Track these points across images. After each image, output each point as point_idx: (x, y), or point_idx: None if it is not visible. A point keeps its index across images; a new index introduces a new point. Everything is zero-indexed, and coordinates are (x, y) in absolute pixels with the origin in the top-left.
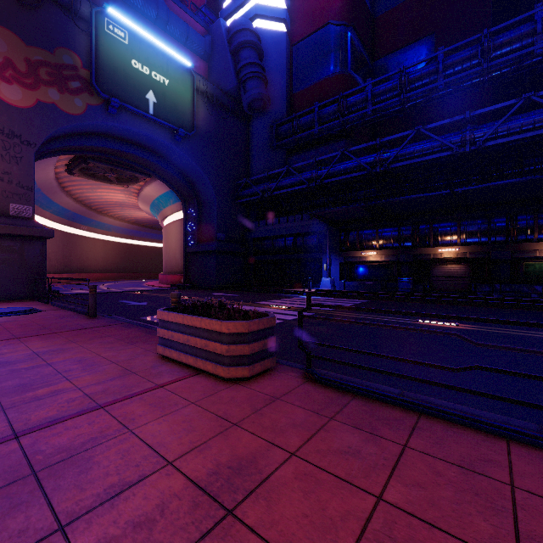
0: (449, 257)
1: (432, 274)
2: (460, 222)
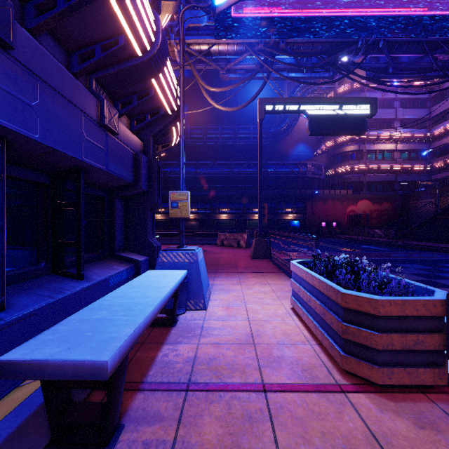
0: (191, 218)
1: (185, 225)
2: (195, 204)
